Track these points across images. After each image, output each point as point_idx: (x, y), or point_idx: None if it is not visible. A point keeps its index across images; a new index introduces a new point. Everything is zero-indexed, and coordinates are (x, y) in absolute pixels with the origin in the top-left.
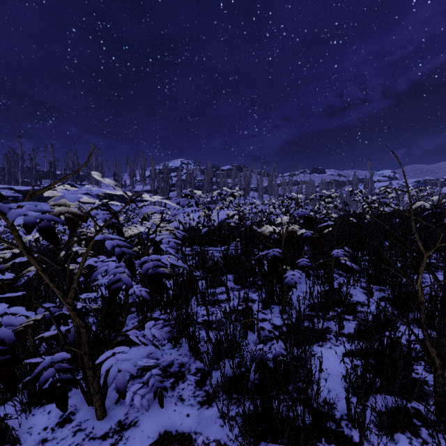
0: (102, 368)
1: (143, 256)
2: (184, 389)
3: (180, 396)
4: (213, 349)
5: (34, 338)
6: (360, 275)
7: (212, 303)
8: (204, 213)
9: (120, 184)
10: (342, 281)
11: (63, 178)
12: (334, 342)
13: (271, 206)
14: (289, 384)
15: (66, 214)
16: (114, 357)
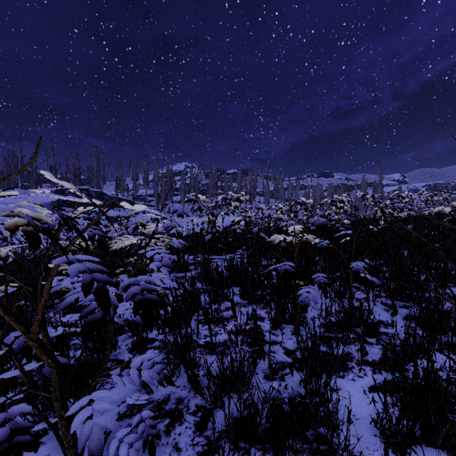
0: (72, 423)
1: (130, 277)
2: (181, 434)
3: (176, 444)
4: (216, 383)
5: (2, 372)
6: (381, 290)
7: (215, 321)
8: (208, 219)
9: (123, 188)
10: (360, 296)
11: (1, 180)
12: (357, 372)
13: (278, 211)
14: (307, 429)
15: (24, 228)
16: (90, 407)
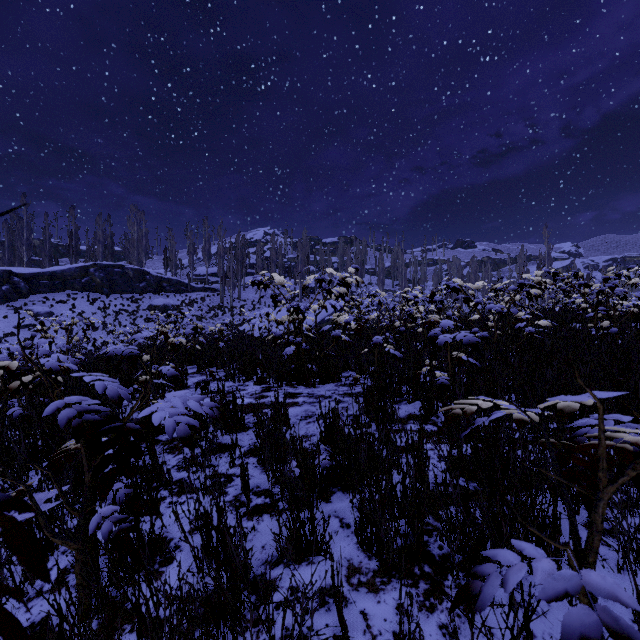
0: None
1: None
2: None
3: None
4: None
5: None
6: None
7: None
8: (289, 318)
9: (174, 264)
10: None
11: None
12: None
13: (410, 302)
14: None
15: None
16: None
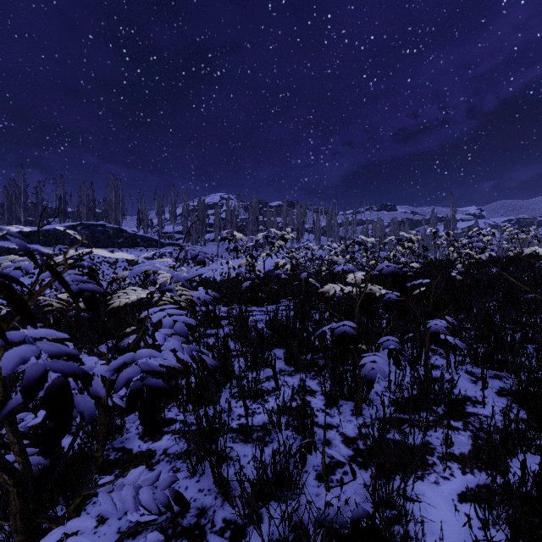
0: None
1: (128, 350)
2: None
3: None
4: (251, 489)
5: None
6: (465, 355)
7: (253, 396)
8: (246, 262)
9: (146, 224)
10: (438, 362)
11: None
12: (440, 471)
13: (332, 252)
14: None
15: None
16: None
